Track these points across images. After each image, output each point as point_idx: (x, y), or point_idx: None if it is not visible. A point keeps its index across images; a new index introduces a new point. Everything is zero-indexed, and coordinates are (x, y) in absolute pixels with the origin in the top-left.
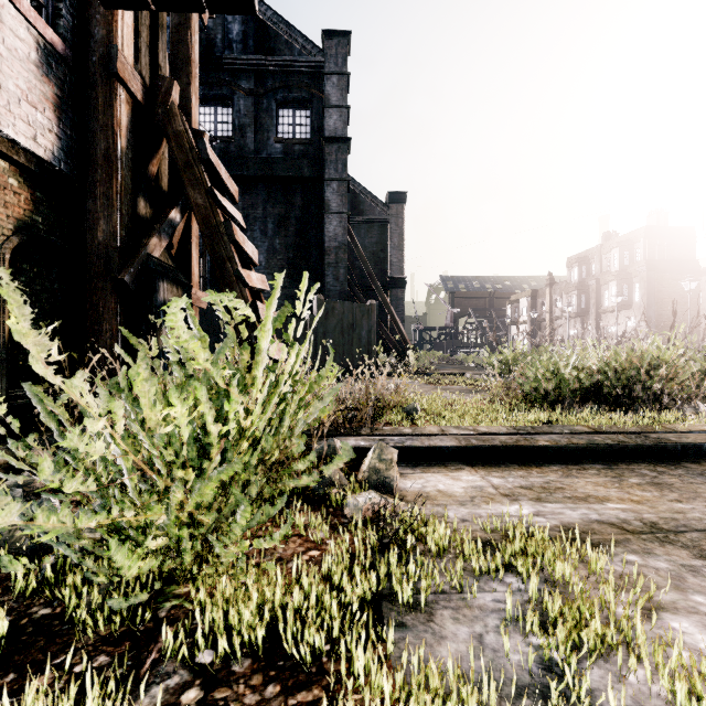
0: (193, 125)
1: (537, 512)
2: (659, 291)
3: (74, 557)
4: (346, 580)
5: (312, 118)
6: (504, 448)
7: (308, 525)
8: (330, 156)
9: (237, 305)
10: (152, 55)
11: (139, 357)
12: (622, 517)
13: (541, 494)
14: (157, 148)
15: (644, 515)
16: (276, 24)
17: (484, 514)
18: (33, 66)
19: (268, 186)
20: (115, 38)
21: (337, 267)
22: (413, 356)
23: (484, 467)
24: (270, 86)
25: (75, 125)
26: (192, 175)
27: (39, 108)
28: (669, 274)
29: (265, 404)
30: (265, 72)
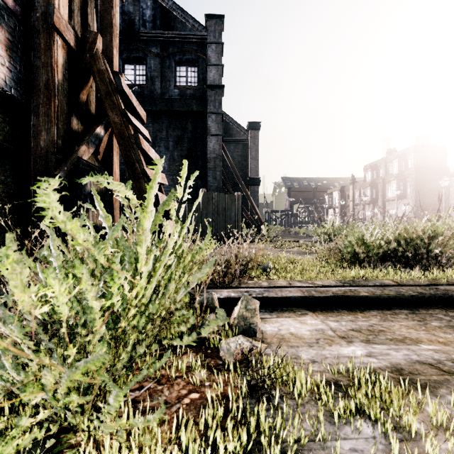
0: (114, 69)
1: (369, 353)
2: (423, 187)
3: None
4: (221, 433)
5: (199, 72)
6: (336, 298)
7: (190, 367)
8: (210, 97)
9: (117, 187)
10: (83, 17)
11: (7, 239)
12: (436, 358)
13: (368, 336)
14: (86, 82)
15: (453, 356)
16: (175, 10)
17: (329, 355)
18: None
19: (169, 117)
20: None
21: (215, 170)
22: (265, 229)
23: (322, 312)
24: (171, 51)
25: (23, 62)
26: (111, 101)
27: None
28: (429, 176)
29: (151, 274)
30: (167, 42)
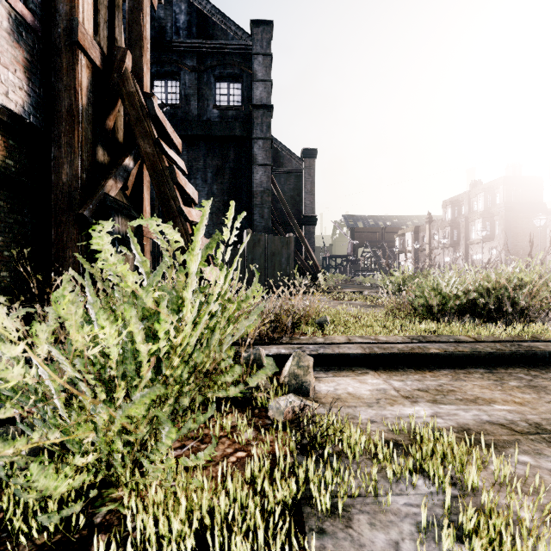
0: (145, 89)
1: (435, 413)
2: (514, 227)
3: (4, 475)
4: (270, 486)
5: (243, 90)
6: (402, 355)
7: (236, 426)
8: (257, 119)
9: (165, 229)
10: (110, 30)
11: (64, 280)
12: (509, 418)
13: (436, 396)
14: (113, 106)
15: (528, 416)
16: (214, 15)
17: (389, 415)
18: (5, 33)
19: (208, 144)
20: (76, 12)
21: (262, 207)
22: (322, 278)
23: (386, 371)
24: (209, 64)
25: (43, 85)
26: (142, 129)
27: (10, 69)
28: (522, 213)
29: (196, 322)
30: (205, 53)
